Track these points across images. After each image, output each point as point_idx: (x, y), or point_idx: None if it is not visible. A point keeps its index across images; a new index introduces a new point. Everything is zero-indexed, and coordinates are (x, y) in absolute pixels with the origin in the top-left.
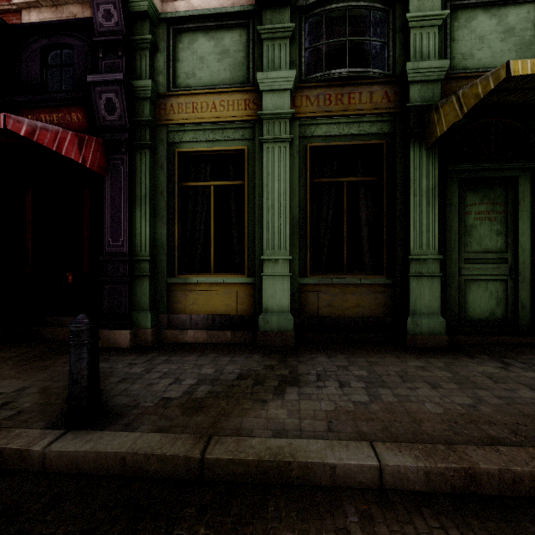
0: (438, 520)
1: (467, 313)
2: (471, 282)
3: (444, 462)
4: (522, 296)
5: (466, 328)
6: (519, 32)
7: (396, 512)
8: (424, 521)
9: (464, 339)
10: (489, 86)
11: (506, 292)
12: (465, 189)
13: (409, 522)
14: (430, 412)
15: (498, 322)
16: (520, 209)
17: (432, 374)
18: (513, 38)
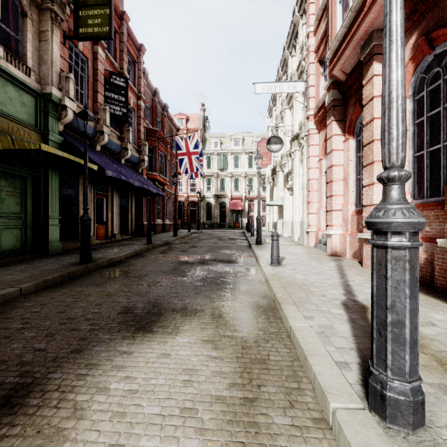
0: (43, 291)
1: (2, 247)
2: (4, 230)
3: (39, 281)
4: (29, 235)
5: (2, 256)
6: (28, 107)
7: (31, 295)
8: (40, 293)
9: (3, 261)
10: (32, 146)
11: (21, 234)
12: (0, 177)
13: (37, 294)
14: (20, 278)
15: (18, 250)
16: (28, 193)
17: (5, 273)
18: (26, 108)
